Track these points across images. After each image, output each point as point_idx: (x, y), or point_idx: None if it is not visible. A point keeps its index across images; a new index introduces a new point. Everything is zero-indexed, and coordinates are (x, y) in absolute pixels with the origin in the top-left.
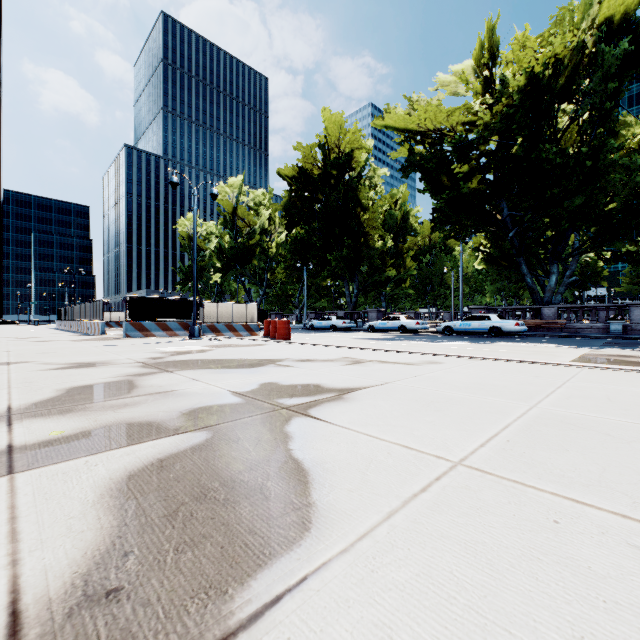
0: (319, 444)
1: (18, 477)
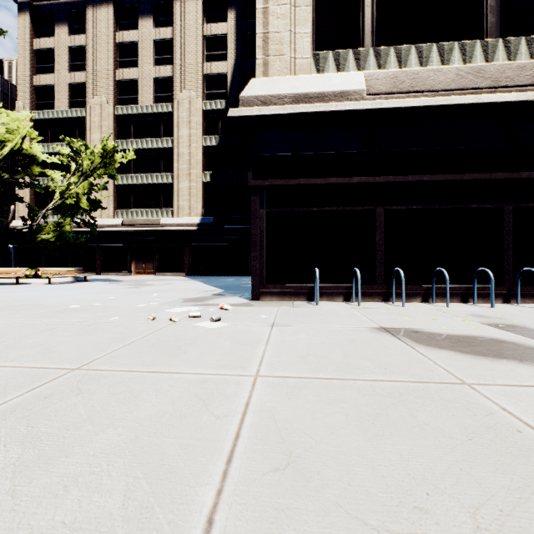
0: (531, 368)
1: (499, 330)
